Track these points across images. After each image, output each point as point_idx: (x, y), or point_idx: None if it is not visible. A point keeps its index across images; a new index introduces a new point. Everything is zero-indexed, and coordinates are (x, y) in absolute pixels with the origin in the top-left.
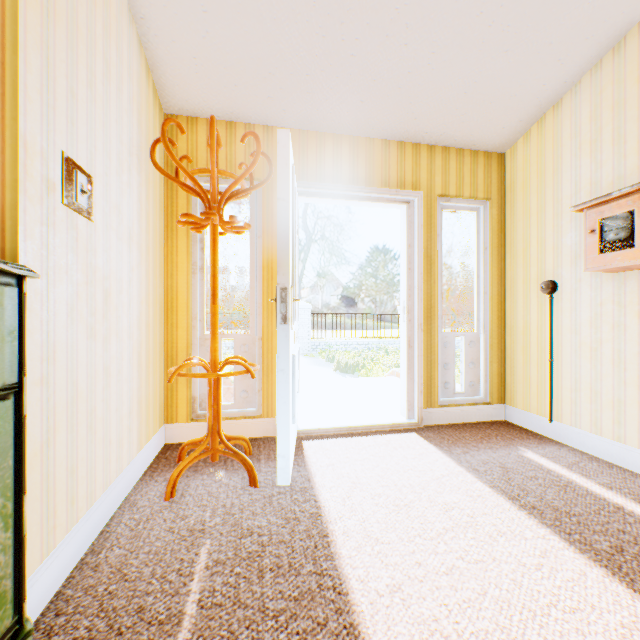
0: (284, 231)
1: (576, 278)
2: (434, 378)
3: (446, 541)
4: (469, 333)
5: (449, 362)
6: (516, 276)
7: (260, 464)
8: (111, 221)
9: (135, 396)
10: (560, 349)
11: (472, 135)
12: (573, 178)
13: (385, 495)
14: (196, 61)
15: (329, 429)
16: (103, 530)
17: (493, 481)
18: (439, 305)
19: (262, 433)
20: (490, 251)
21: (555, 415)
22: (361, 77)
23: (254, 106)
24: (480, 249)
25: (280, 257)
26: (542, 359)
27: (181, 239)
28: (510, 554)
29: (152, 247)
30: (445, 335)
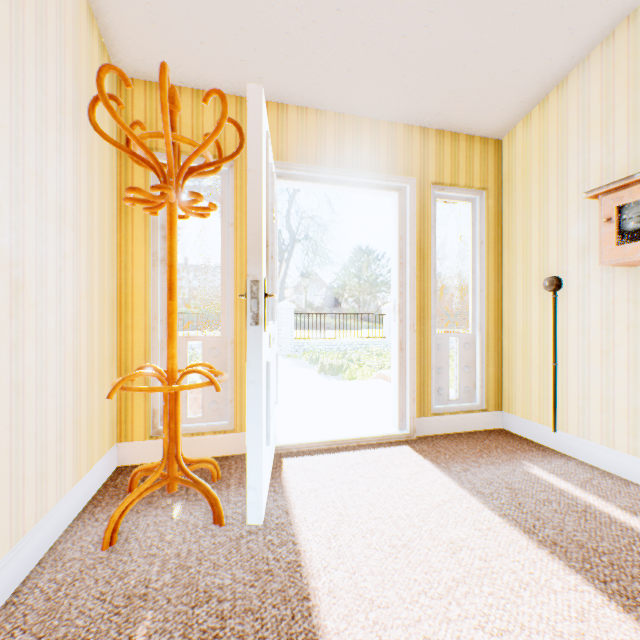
0: (255, 210)
1: (584, 274)
2: (427, 384)
3: (459, 600)
4: (464, 334)
5: (443, 366)
6: (515, 272)
7: (229, 492)
8: (25, 190)
9: (69, 415)
10: (565, 352)
11: (469, 117)
12: (581, 163)
13: (379, 532)
14: (151, 8)
15: (312, 444)
16: (7, 601)
17: (502, 508)
18: (432, 304)
19: (235, 450)
20: (486, 245)
21: (560, 424)
22: (348, 39)
23: (224, 71)
24: (476, 243)
25: (250, 242)
26: (544, 363)
27: (138, 225)
28: (541, 618)
29: (98, 232)
30: (439, 336)
